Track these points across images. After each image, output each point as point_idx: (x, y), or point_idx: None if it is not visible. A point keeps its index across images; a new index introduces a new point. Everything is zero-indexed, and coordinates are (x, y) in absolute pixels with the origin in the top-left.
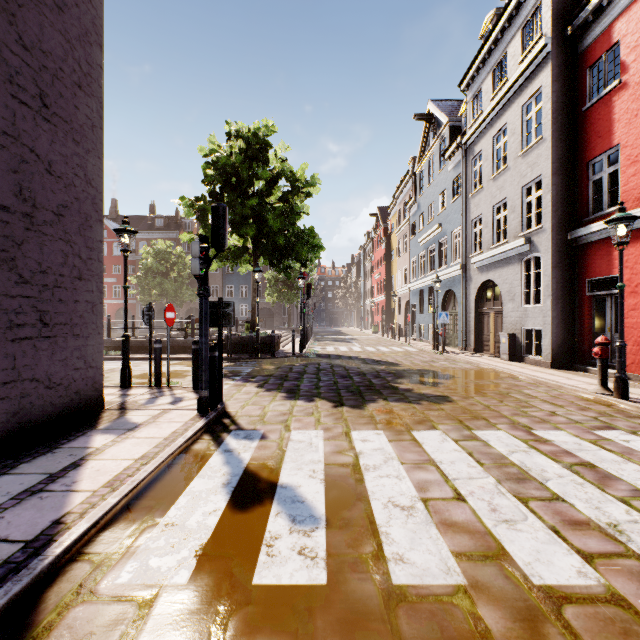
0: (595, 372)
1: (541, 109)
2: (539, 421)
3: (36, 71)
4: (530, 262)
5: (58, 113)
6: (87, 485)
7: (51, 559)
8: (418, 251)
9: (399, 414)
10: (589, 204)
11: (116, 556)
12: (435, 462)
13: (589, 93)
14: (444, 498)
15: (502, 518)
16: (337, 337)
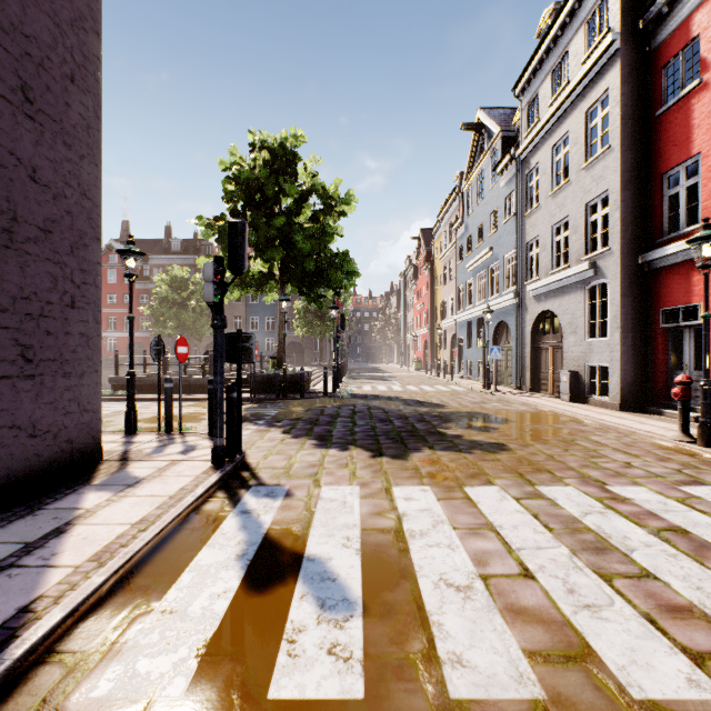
0: (671, 415)
1: (606, 117)
2: (613, 474)
3: (17, 58)
4: (593, 290)
5: (45, 110)
6: (69, 558)
7: (8, 664)
8: (466, 278)
9: (448, 466)
10: (664, 223)
11: (95, 657)
12: (494, 527)
13: (664, 96)
14: (508, 575)
15: (582, 602)
16: (375, 375)
